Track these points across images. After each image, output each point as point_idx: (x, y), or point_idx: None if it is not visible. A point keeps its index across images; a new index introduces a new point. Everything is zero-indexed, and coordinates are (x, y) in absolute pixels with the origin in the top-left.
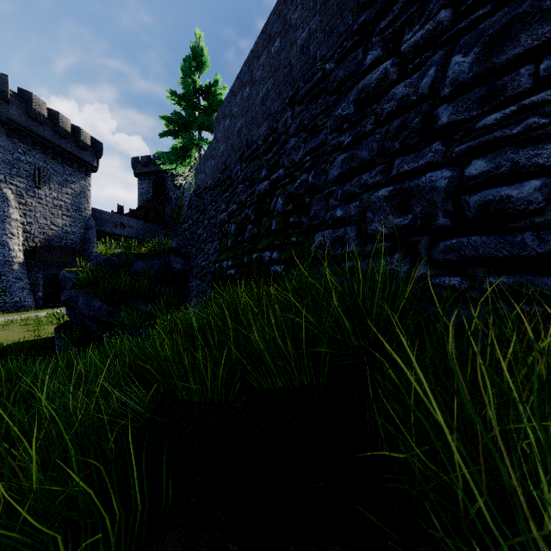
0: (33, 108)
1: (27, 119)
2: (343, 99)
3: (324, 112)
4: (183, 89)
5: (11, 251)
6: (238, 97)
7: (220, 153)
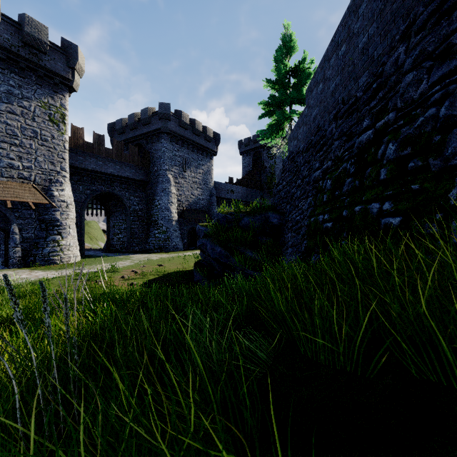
0: (182, 120)
1: (179, 128)
2: None
3: None
4: (277, 75)
5: (171, 213)
6: (332, 59)
7: (313, 118)
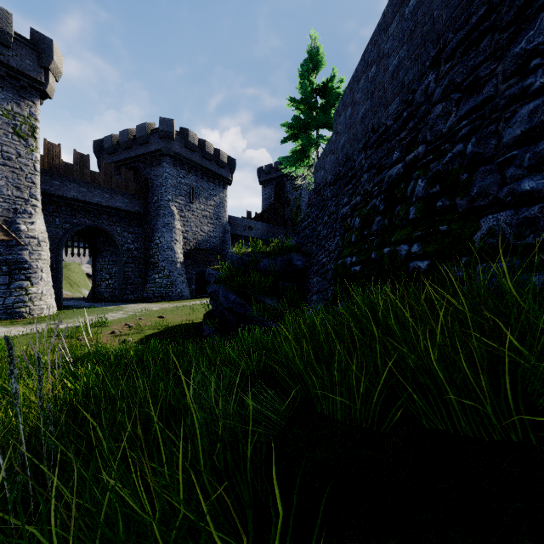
0: (189, 140)
1: (185, 150)
2: (527, 27)
3: (490, 57)
4: (302, 93)
5: (176, 254)
6: (362, 81)
7: (341, 146)
